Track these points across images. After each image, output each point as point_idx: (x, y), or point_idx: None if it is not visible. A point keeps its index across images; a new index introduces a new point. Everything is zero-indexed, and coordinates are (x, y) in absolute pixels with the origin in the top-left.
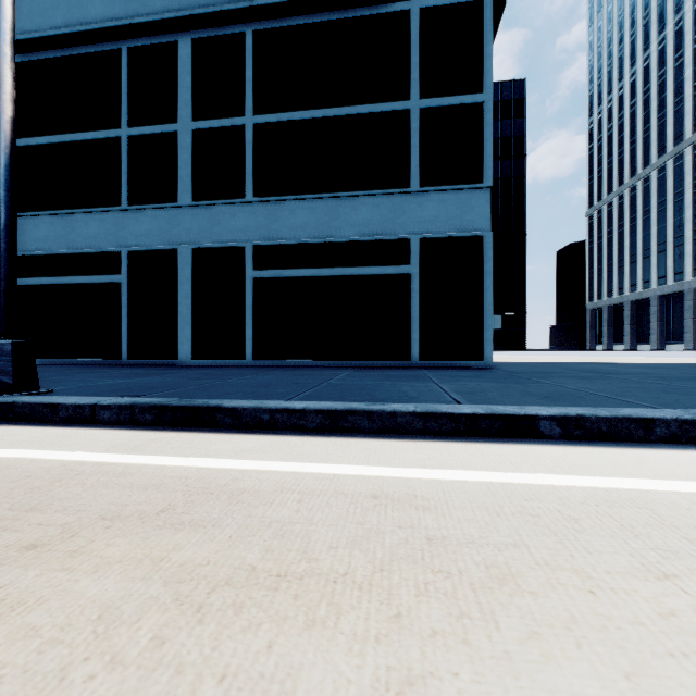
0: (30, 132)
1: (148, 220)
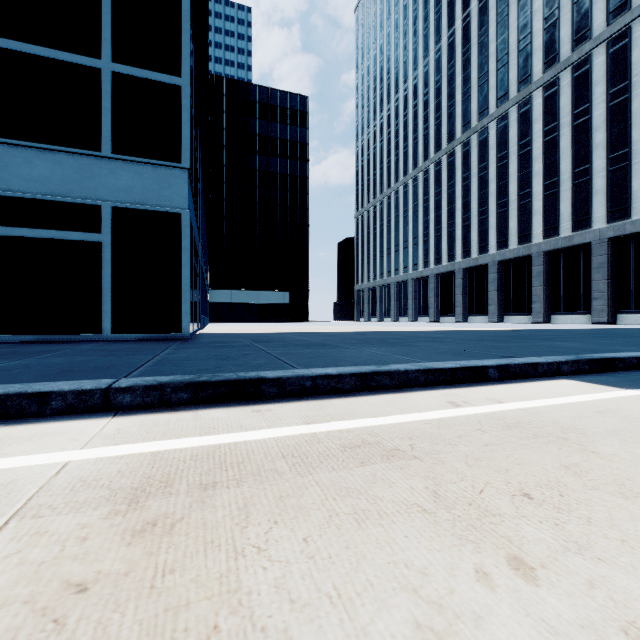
0: None
1: None
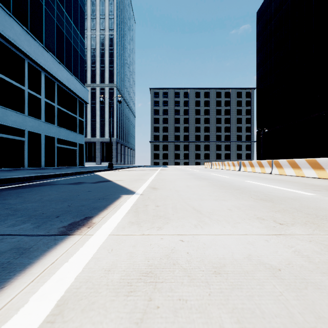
0: None
1: (33, 122)
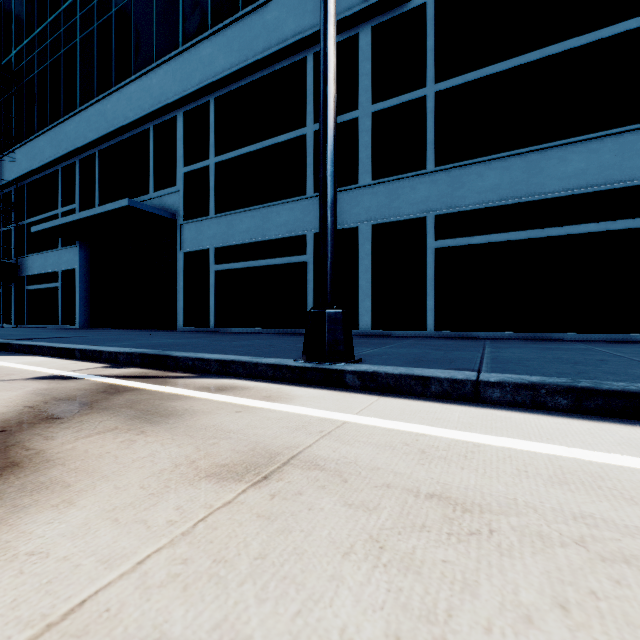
0: (237, 145)
1: None
